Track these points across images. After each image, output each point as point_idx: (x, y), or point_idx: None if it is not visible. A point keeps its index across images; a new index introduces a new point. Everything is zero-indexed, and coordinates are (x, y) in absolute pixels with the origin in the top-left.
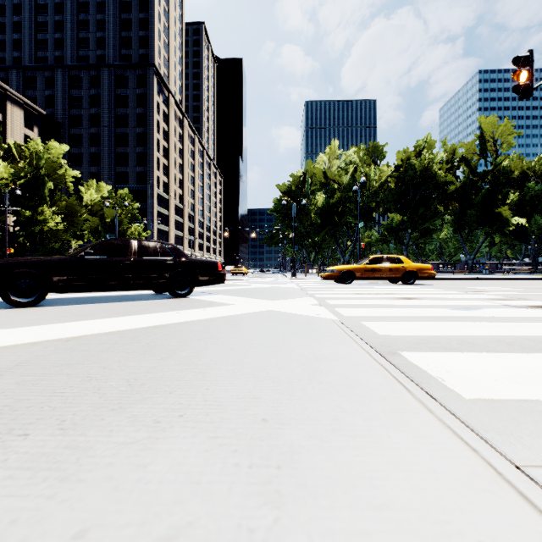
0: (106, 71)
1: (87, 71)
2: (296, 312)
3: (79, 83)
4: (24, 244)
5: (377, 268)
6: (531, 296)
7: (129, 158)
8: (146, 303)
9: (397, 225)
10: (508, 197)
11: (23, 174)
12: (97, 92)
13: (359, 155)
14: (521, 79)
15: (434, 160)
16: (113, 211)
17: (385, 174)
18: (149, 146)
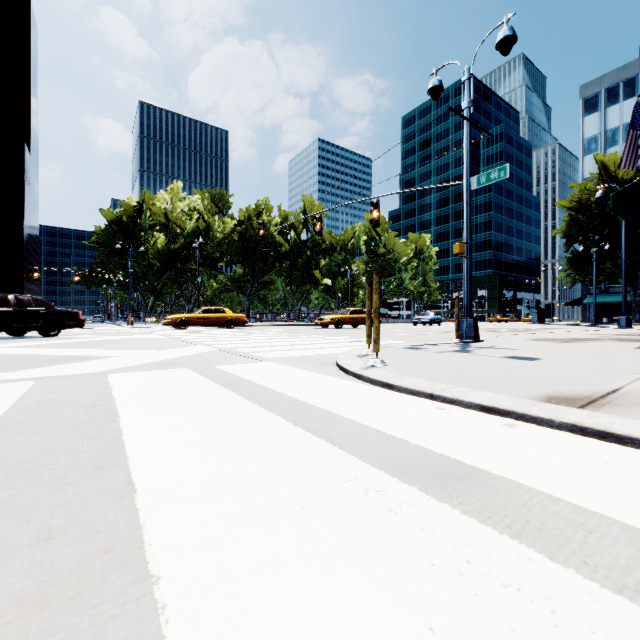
0: None
1: None
2: (149, 337)
3: None
4: None
5: (207, 316)
6: (276, 331)
7: None
8: (34, 339)
9: (239, 277)
10: (321, 262)
11: None
12: None
13: (204, 202)
14: (261, 231)
15: (271, 222)
16: None
17: (230, 226)
18: None
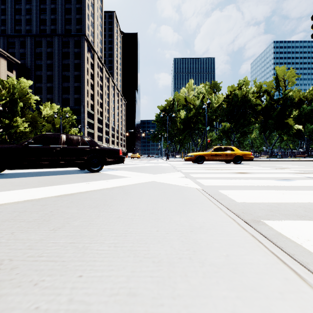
0: (56, 38)
1: (45, 38)
2: (171, 182)
3: (40, 45)
4: (5, 140)
5: (218, 154)
6: None
7: (70, 90)
8: (69, 176)
9: (228, 129)
10: (292, 113)
11: (4, 97)
12: (51, 51)
13: (205, 88)
14: None
15: (249, 91)
16: (60, 120)
17: (221, 99)
18: (82, 82)
